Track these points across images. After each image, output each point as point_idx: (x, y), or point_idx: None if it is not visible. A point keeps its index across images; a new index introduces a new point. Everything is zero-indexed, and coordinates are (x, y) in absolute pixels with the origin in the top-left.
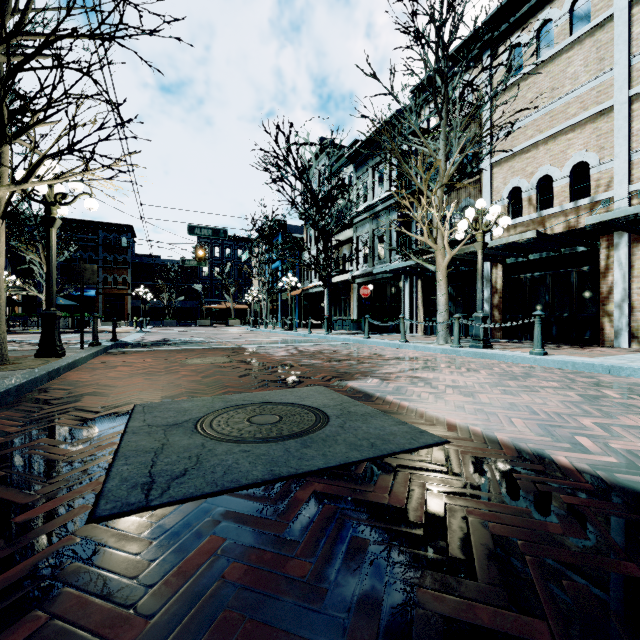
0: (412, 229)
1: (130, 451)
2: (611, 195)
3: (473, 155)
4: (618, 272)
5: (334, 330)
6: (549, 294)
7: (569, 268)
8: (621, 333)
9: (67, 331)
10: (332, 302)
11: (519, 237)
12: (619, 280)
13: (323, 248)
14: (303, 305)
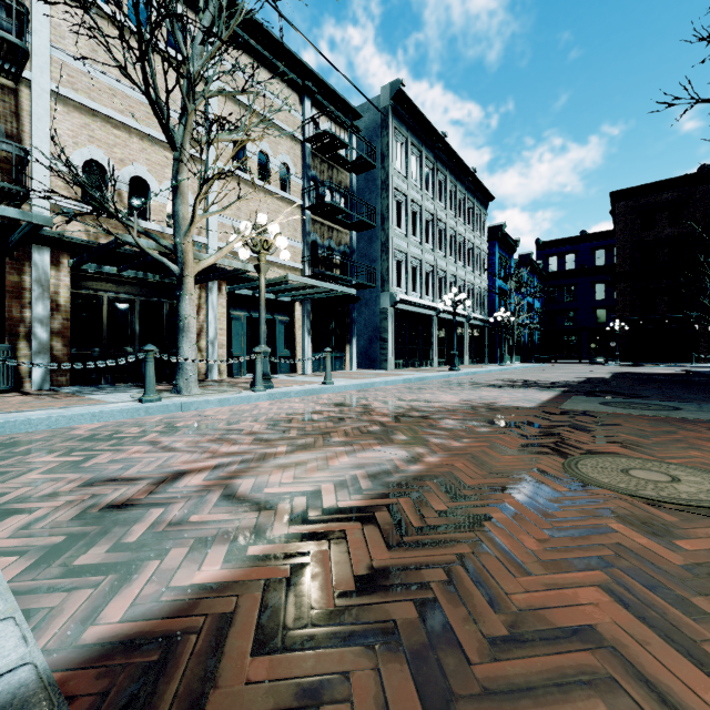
0: None
1: None
2: (205, 242)
3: None
4: (212, 313)
5: None
6: (140, 324)
7: (161, 298)
8: (214, 367)
9: None
10: None
11: (243, 266)
12: (213, 320)
13: None
14: None
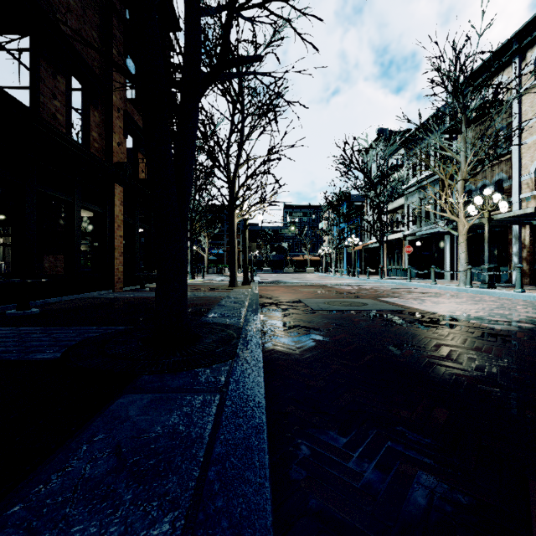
0: (453, 198)
1: (310, 305)
2: None
3: (505, 139)
4: None
5: (388, 276)
6: None
7: None
8: None
9: (218, 275)
10: (387, 255)
11: (522, 211)
12: None
13: (378, 218)
14: (364, 257)
